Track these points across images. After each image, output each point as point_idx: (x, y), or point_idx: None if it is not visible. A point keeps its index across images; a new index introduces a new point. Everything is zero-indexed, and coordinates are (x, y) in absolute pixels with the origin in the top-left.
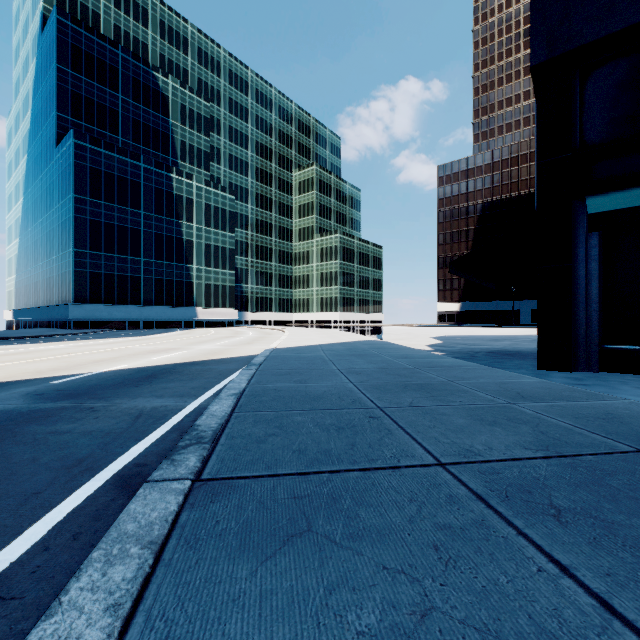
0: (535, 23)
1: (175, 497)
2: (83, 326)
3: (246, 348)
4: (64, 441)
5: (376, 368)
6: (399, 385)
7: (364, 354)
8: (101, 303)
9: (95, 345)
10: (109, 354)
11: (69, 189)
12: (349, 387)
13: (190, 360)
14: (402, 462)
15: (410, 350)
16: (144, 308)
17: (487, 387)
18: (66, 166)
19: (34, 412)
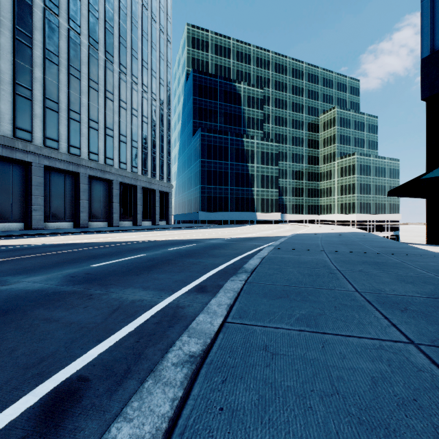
0: (423, 79)
1: (271, 248)
2: (204, 222)
3: (284, 233)
4: (243, 246)
5: (338, 240)
6: (338, 243)
7: (342, 236)
8: (211, 211)
9: (220, 230)
10: (229, 233)
11: (198, 157)
12: (318, 243)
13: (261, 236)
14: (315, 250)
15: (373, 236)
16: (230, 213)
17: (375, 245)
18: (197, 146)
19: (230, 243)
